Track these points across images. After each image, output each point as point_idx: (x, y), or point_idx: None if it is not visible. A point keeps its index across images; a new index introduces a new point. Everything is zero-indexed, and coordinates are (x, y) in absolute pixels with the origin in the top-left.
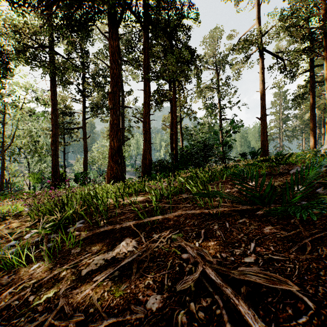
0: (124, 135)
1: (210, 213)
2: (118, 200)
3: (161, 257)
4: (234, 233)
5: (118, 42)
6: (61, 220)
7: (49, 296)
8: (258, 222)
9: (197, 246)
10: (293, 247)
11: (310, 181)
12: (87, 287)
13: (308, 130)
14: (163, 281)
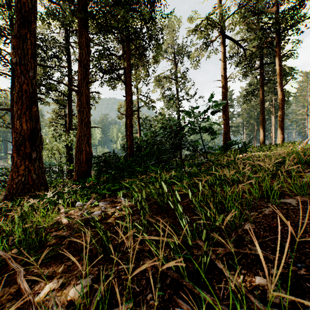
0: (71, 123)
1: None
2: None
3: None
4: None
5: None
6: None
7: None
8: None
9: None
10: None
11: None
12: None
13: (249, 126)
14: None
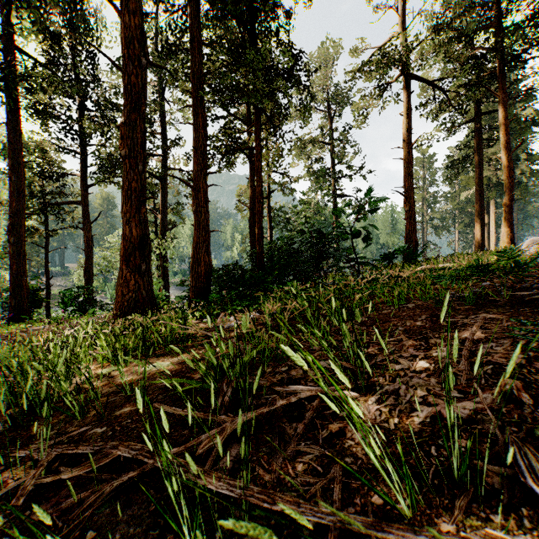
0: (166, 219)
1: None
2: (108, 373)
3: None
4: None
5: (142, 20)
6: None
7: None
8: None
9: None
10: None
11: None
12: None
13: (465, 218)
14: None
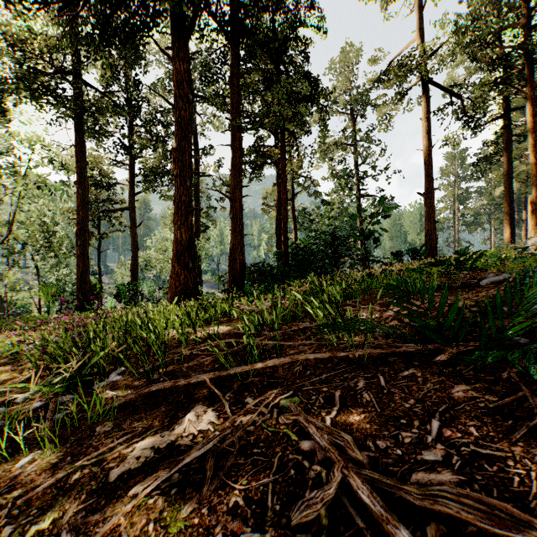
0: (199, 222)
1: (349, 358)
2: (187, 331)
3: (260, 445)
4: (396, 398)
5: (189, 64)
6: (83, 368)
7: (42, 527)
8: (440, 376)
9: (329, 426)
10: (516, 429)
11: (535, 301)
12: (117, 508)
13: (501, 214)
14: (265, 499)
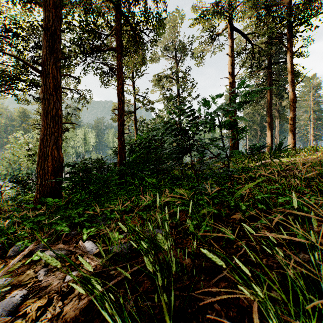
0: None
1: None
2: None
3: None
4: None
5: None
6: None
7: None
8: None
9: None
10: None
11: None
12: None
13: (252, 132)
14: None
